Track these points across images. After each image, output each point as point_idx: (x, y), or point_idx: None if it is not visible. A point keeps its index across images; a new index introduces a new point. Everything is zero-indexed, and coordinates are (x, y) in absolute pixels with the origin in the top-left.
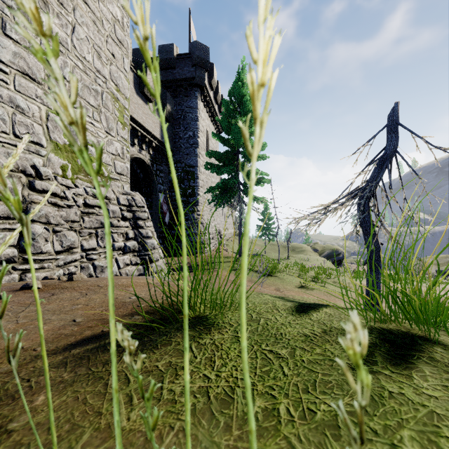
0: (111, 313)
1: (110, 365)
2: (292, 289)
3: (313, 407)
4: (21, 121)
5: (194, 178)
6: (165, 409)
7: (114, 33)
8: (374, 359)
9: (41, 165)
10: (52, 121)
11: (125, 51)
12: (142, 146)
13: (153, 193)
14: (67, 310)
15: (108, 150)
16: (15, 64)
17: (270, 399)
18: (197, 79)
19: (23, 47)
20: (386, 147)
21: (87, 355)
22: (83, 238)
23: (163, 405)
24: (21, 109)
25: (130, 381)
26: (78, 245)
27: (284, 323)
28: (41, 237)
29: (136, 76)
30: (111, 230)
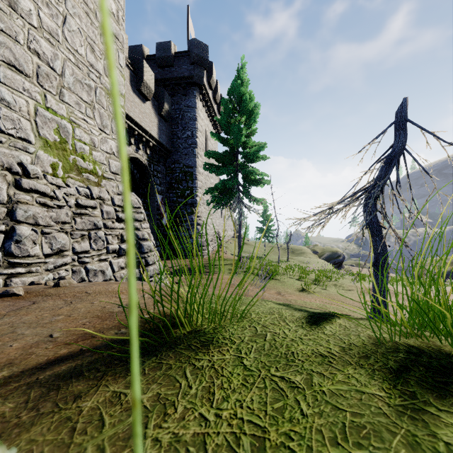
0: None
1: (83, 399)
2: (293, 292)
3: None
4: (6, 115)
5: (193, 179)
6: None
7: None
8: (411, 389)
9: (28, 162)
10: (41, 116)
11: (121, 46)
12: (139, 146)
13: (151, 194)
14: (46, 322)
15: (102, 148)
16: (0, 54)
17: None
18: (195, 78)
19: (9, 36)
20: (394, 145)
21: (57, 383)
22: (74, 240)
23: None
24: (6, 102)
25: (105, 424)
26: (70, 248)
27: (294, 339)
28: (28, 239)
29: (132, 74)
30: (105, 232)
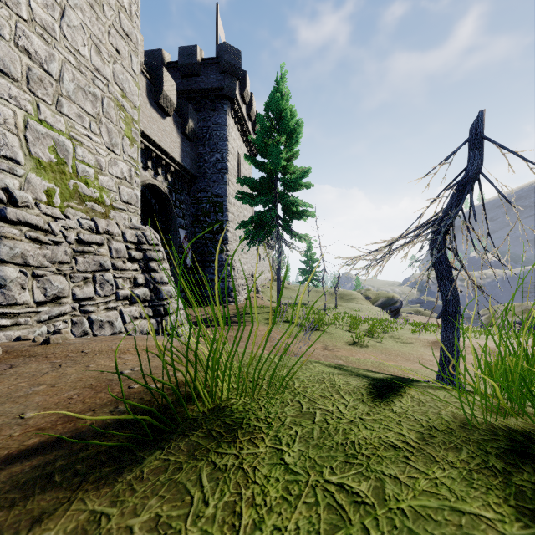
0: None
1: (44, 526)
2: (343, 346)
3: None
4: None
5: (223, 211)
6: None
7: (118, 23)
8: (531, 506)
9: (16, 188)
10: (32, 130)
11: (134, 47)
12: (158, 171)
13: (172, 228)
14: (19, 395)
15: (110, 172)
16: None
17: None
18: (226, 90)
19: None
20: (467, 168)
21: (12, 496)
22: (75, 284)
23: None
24: None
25: None
26: (69, 294)
27: (354, 420)
28: (14, 283)
29: (150, 83)
30: (114, 274)
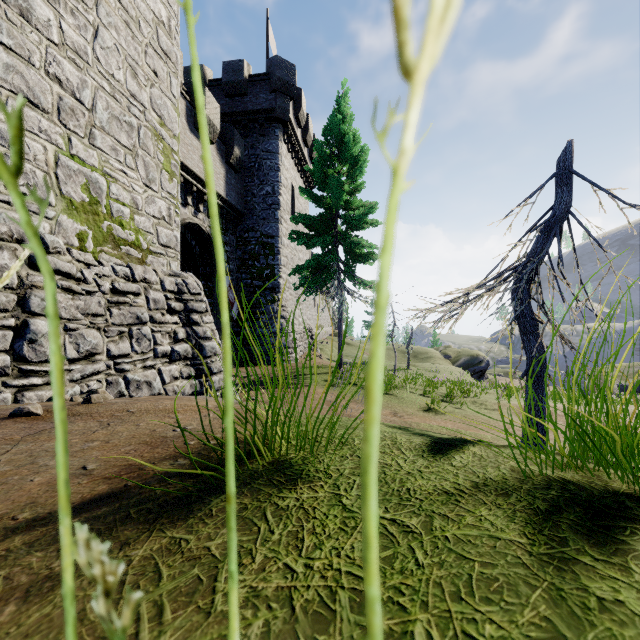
0: (63, 508)
1: (132, 547)
2: (416, 413)
3: (472, 630)
4: None
5: (274, 253)
6: (217, 632)
7: (156, 40)
8: (562, 535)
9: (46, 231)
10: (63, 167)
11: (174, 68)
12: (199, 207)
13: (215, 274)
14: (76, 450)
15: (148, 211)
16: (8, 81)
17: (397, 613)
18: (278, 111)
19: (20, 57)
20: (554, 206)
21: (97, 527)
22: (110, 339)
23: (215, 623)
24: None
25: (163, 576)
26: (103, 350)
27: (411, 472)
28: (46, 338)
29: (190, 106)
30: (151, 328)
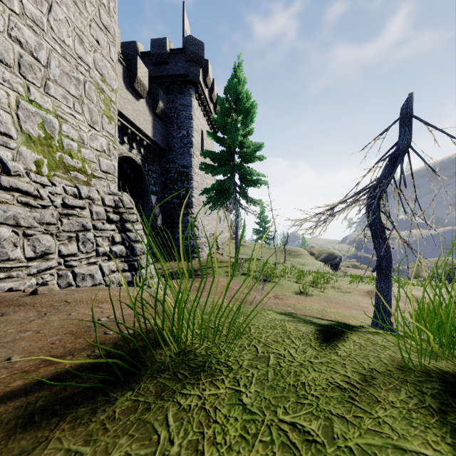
0: None
1: None
2: (291, 295)
3: None
4: None
5: (188, 179)
6: None
7: (98, 17)
8: None
9: (9, 159)
10: (23, 109)
11: (112, 39)
12: (133, 145)
13: (145, 194)
14: (7, 341)
15: (92, 145)
16: None
17: None
18: (191, 76)
19: None
20: (398, 142)
21: None
22: (60, 242)
23: None
24: None
25: None
26: (55, 251)
27: (303, 363)
28: (7, 242)
29: (125, 70)
30: (94, 233)
